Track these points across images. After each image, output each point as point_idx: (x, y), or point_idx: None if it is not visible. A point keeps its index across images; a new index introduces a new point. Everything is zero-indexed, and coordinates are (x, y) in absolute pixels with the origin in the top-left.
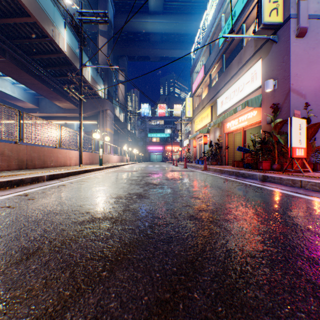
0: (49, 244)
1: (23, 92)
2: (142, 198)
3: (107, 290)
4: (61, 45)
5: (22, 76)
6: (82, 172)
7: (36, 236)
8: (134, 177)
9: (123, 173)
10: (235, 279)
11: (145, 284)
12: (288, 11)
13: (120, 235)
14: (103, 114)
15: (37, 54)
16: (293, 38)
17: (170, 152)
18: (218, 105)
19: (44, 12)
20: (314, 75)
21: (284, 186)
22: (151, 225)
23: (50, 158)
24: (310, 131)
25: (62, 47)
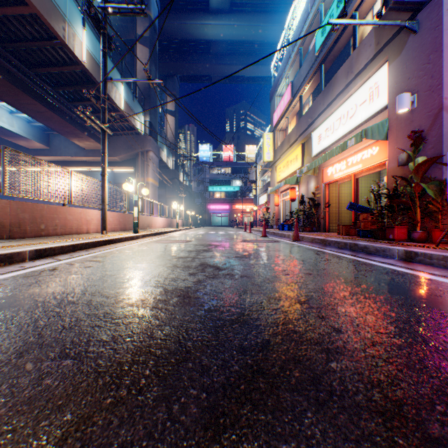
0: None
1: (26, 125)
2: (188, 306)
3: None
4: (78, 52)
5: (20, 100)
6: (101, 243)
7: None
8: (183, 253)
9: (168, 244)
10: None
11: None
12: None
13: None
14: (141, 155)
15: (42, 66)
16: (447, 22)
17: (240, 212)
18: (314, 141)
19: None
20: None
21: None
22: (197, 443)
23: (53, 222)
24: None
25: (79, 55)
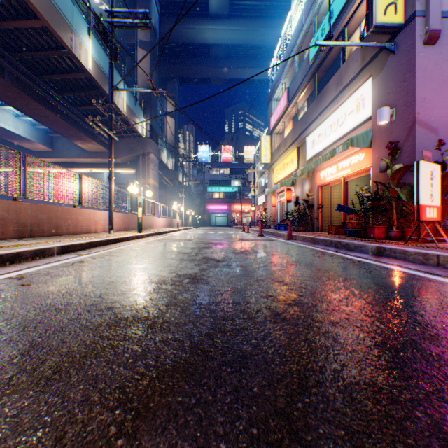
0: (32, 372)
1: (30, 128)
2: (197, 283)
3: None
4: (84, 60)
5: (28, 105)
6: (112, 241)
7: (13, 355)
8: (187, 249)
9: (172, 243)
10: None
11: None
12: (412, 6)
13: (157, 353)
14: (143, 158)
15: (49, 73)
16: (420, 46)
17: (239, 213)
18: (308, 145)
19: (58, 13)
20: None
21: (411, 263)
22: (210, 333)
23: (66, 222)
24: (446, 181)
25: (85, 63)
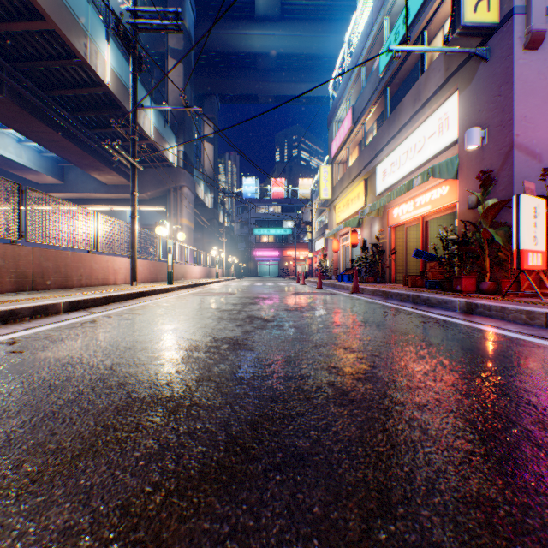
0: (1, 482)
1: (36, 156)
2: (239, 350)
3: None
4: (101, 71)
5: (33, 127)
6: (134, 295)
7: None
8: (228, 306)
9: (209, 297)
10: None
11: None
12: (510, 1)
13: (179, 451)
14: (175, 193)
15: (59, 88)
16: (519, 51)
17: (293, 260)
18: (378, 177)
19: (69, 13)
20: None
21: (511, 323)
22: (254, 421)
23: (78, 271)
24: None
25: (102, 75)
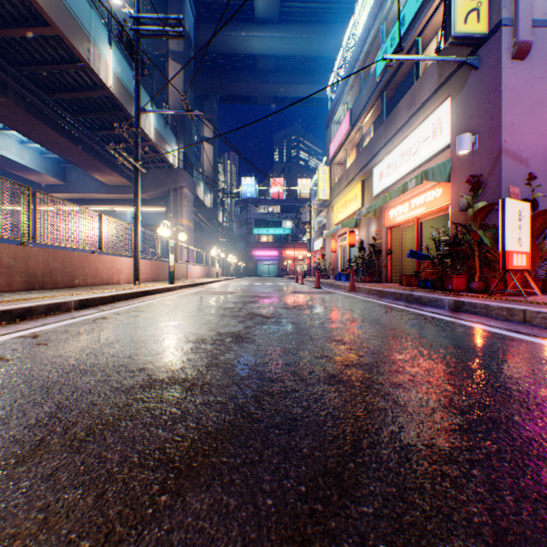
0: (63, 434)
1: (38, 157)
2: (241, 342)
3: (166, 537)
4: (104, 75)
5: (36, 130)
6: (139, 294)
7: (40, 417)
8: (229, 304)
9: (210, 296)
10: (423, 512)
11: (244, 523)
12: (498, 13)
13: (198, 415)
14: (175, 194)
15: (62, 91)
16: (507, 61)
17: (292, 260)
18: (375, 178)
19: (73, 19)
20: (543, 125)
21: (493, 319)
22: (257, 395)
23: (84, 271)
24: (537, 223)
25: (105, 79)
